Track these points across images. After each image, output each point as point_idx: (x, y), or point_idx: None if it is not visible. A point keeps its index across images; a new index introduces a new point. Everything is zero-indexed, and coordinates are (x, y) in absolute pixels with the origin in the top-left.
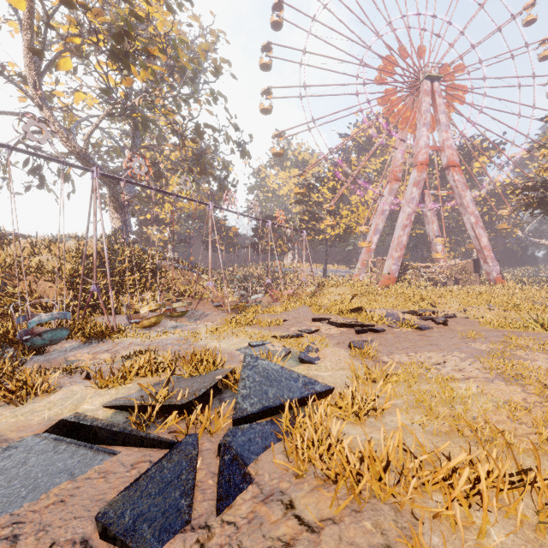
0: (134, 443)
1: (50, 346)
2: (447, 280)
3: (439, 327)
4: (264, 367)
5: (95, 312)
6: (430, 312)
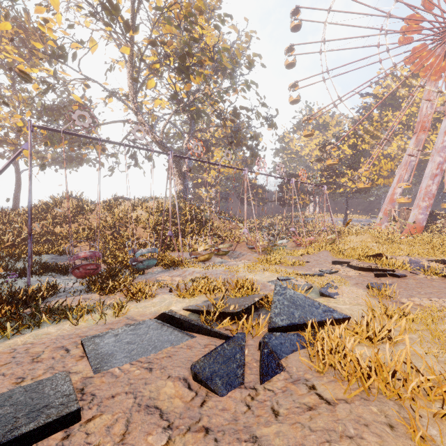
0: (204, 333)
1: (146, 270)
2: None
3: None
4: (290, 295)
5: (168, 249)
6: None
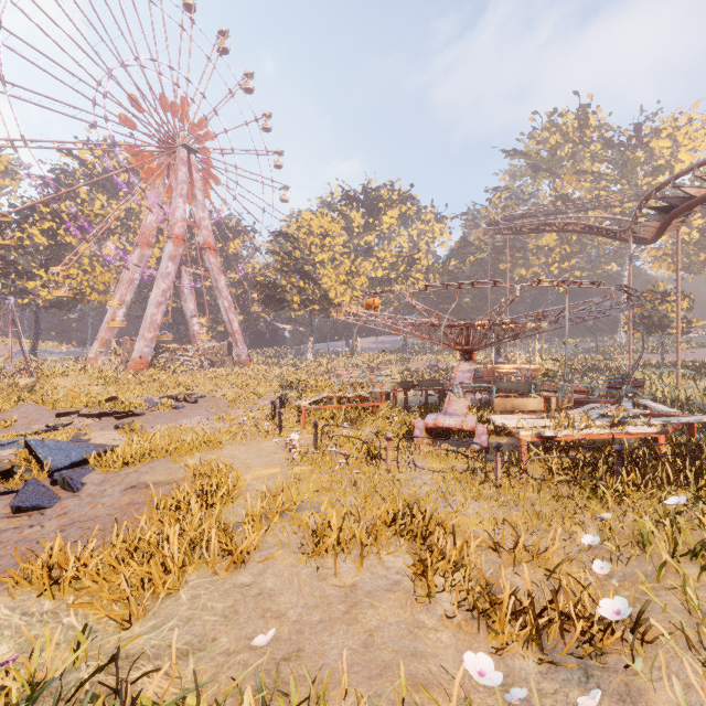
0: None
1: None
2: (204, 363)
3: (192, 405)
4: (55, 445)
5: None
6: (185, 395)
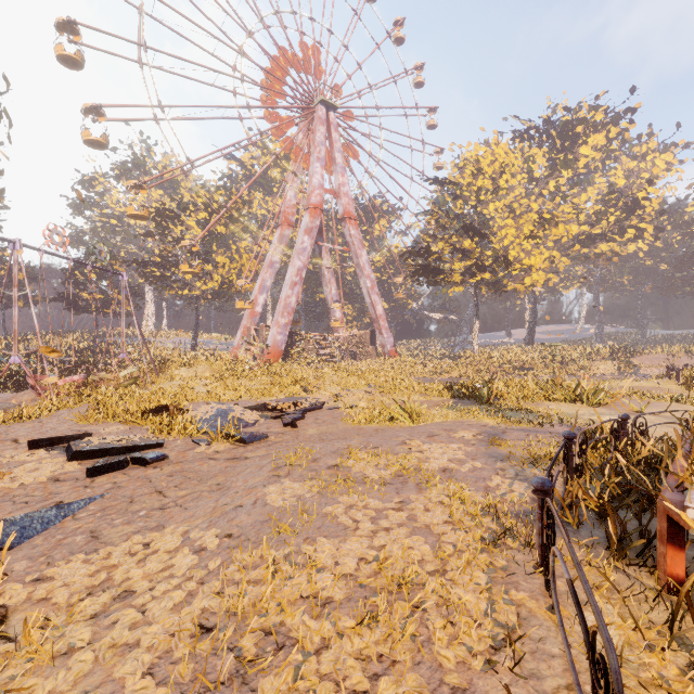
0: None
1: None
2: (343, 354)
3: (282, 432)
4: None
5: None
6: (290, 404)
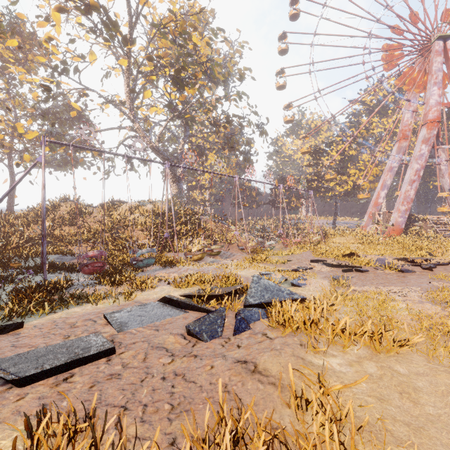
0: (196, 310)
1: (145, 268)
2: None
3: (423, 271)
4: (264, 283)
5: (164, 250)
6: (422, 260)
